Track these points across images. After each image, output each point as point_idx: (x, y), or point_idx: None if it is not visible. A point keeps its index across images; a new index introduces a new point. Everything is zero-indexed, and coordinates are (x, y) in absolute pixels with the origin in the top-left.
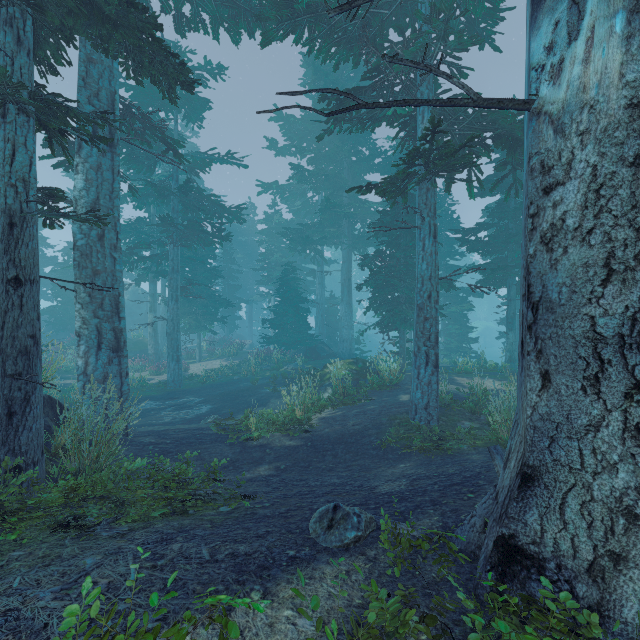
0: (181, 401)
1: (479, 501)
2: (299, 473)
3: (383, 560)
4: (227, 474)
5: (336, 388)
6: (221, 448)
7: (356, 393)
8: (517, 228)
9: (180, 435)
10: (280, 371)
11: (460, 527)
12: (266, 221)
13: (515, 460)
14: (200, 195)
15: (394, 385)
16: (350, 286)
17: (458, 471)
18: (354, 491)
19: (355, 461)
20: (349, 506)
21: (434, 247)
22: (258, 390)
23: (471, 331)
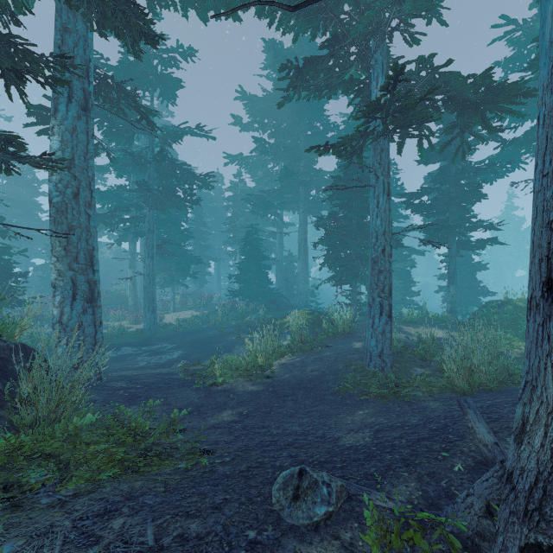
0: (155, 347)
1: (457, 462)
2: (261, 419)
3: (362, 548)
4: (191, 420)
5: (294, 336)
6: (187, 393)
7: (313, 340)
8: (457, 192)
9: (150, 380)
10: (244, 320)
11: (451, 505)
12: (232, 189)
13: (543, 437)
14: (173, 164)
15: (347, 333)
16: (306, 245)
17: (421, 422)
18: (317, 443)
19: (314, 407)
20: (316, 470)
21: (388, 204)
22: (224, 337)
23: (414, 285)
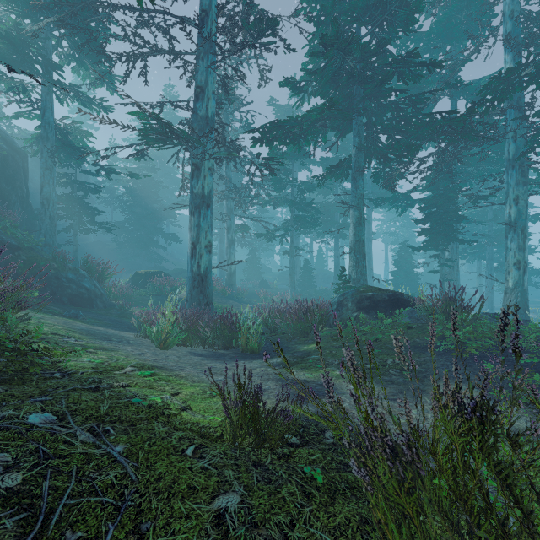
0: None
1: None
2: None
3: None
4: None
5: None
6: None
7: None
8: None
9: None
10: None
11: None
12: None
13: None
14: None
15: None
16: None
17: None
18: None
19: None
20: None
21: None
22: None
23: None
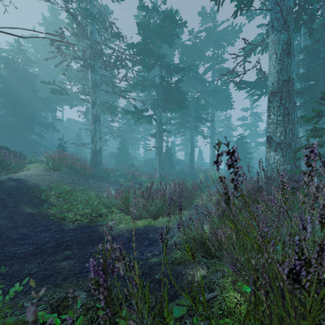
0: None
1: None
2: None
3: None
4: None
5: None
6: None
7: None
8: None
9: None
10: None
11: None
12: None
13: None
14: None
15: None
16: None
17: None
18: None
19: None
20: None
21: None
22: None
23: None
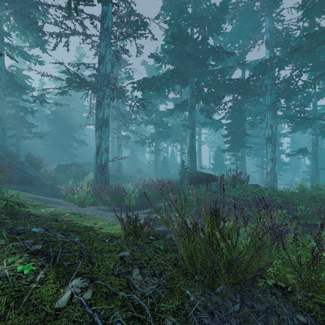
0: None
1: None
2: None
3: None
4: None
5: None
6: None
7: None
8: None
9: None
10: None
11: None
12: None
13: None
14: None
15: None
16: None
17: None
18: None
19: None
20: None
21: (315, 162)
22: None
23: None
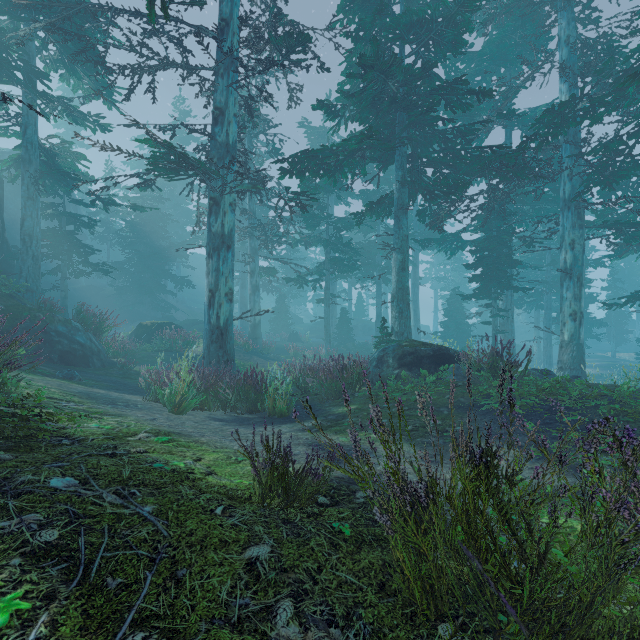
0: None
1: None
2: None
3: None
4: None
5: None
6: None
7: None
8: None
9: None
10: None
11: None
12: None
13: None
14: None
15: None
16: None
17: None
18: None
19: None
20: None
21: None
22: None
23: None
